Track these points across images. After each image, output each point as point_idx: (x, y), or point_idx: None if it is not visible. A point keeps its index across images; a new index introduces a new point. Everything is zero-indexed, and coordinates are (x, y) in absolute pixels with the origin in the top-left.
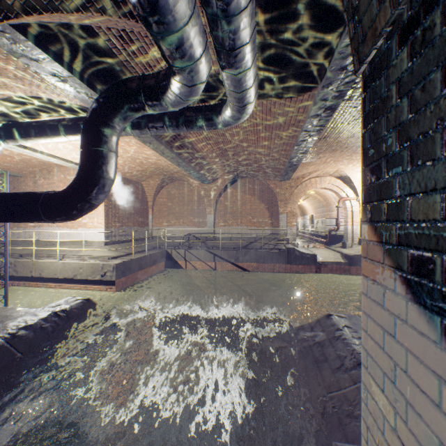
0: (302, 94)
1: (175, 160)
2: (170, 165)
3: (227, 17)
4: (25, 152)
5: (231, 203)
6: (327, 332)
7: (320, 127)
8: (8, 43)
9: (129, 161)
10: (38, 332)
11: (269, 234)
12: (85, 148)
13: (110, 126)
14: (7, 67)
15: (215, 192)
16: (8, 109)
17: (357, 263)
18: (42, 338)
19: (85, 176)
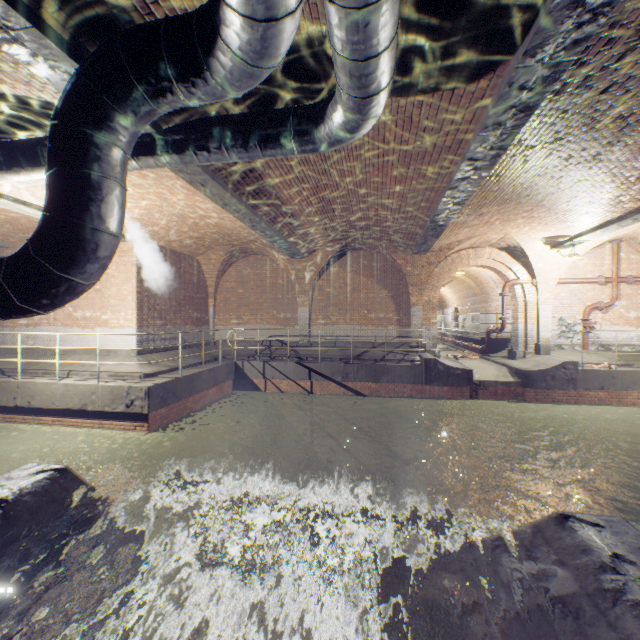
0: (477, 78)
1: (247, 217)
2: (240, 228)
3: None
4: None
5: (336, 289)
6: (576, 569)
7: (498, 151)
8: None
9: (174, 221)
10: None
11: (394, 337)
12: (53, 169)
13: (105, 126)
14: None
15: (311, 272)
16: None
17: (536, 383)
18: None
19: (53, 225)
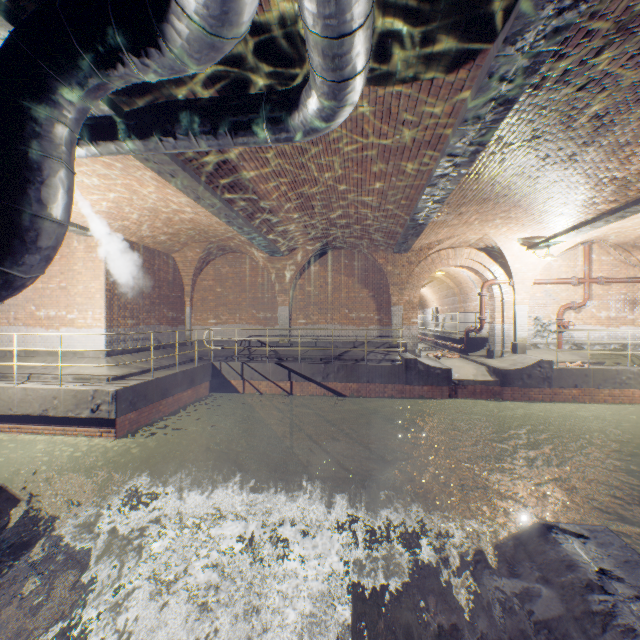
0: (456, 68)
1: (222, 212)
2: (216, 224)
3: None
4: None
5: (317, 288)
6: (561, 588)
7: (478, 147)
8: None
9: (146, 215)
10: None
11: (375, 337)
12: None
13: (45, 98)
14: None
15: (292, 271)
16: None
17: (513, 381)
18: None
19: None
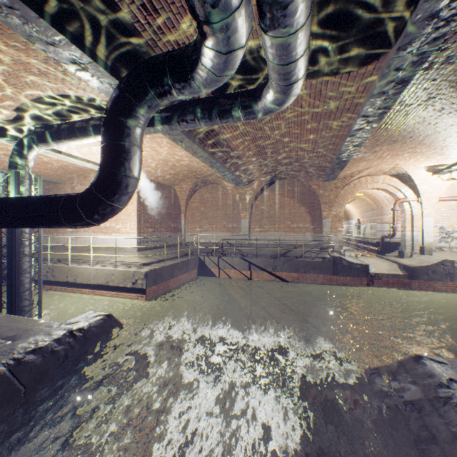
0: (365, 65)
1: (208, 160)
2: (202, 167)
3: None
4: (59, 157)
5: (268, 206)
6: (423, 386)
7: (384, 110)
8: (19, 24)
9: (160, 164)
10: (48, 356)
11: (310, 241)
12: (105, 143)
13: (133, 116)
14: (29, 60)
15: (250, 195)
16: (39, 112)
17: (420, 276)
18: (52, 365)
19: (105, 175)
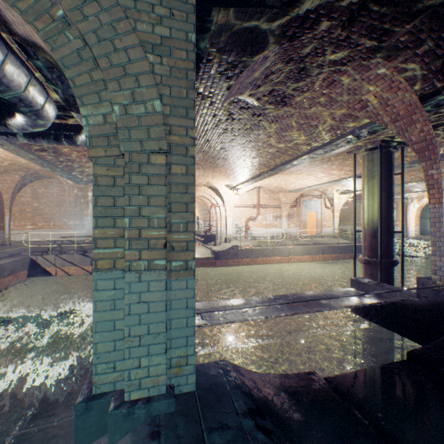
0: None
1: (39, 162)
2: (34, 164)
3: (63, 89)
4: None
5: None
6: None
7: None
8: None
9: None
10: None
11: None
12: None
13: None
14: None
15: None
16: None
17: (221, 257)
18: None
19: None
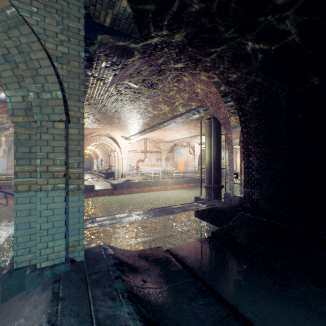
0: None
1: None
2: None
3: None
4: None
5: None
6: None
7: None
8: None
9: None
10: None
11: None
12: None
13: None
14: None
15: (9, 139)
16: None
17: (118, 188)
18: None
19: None
